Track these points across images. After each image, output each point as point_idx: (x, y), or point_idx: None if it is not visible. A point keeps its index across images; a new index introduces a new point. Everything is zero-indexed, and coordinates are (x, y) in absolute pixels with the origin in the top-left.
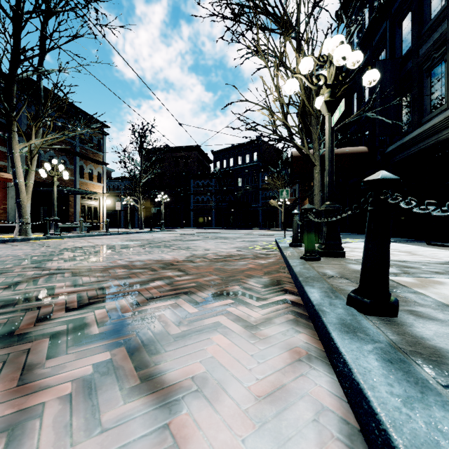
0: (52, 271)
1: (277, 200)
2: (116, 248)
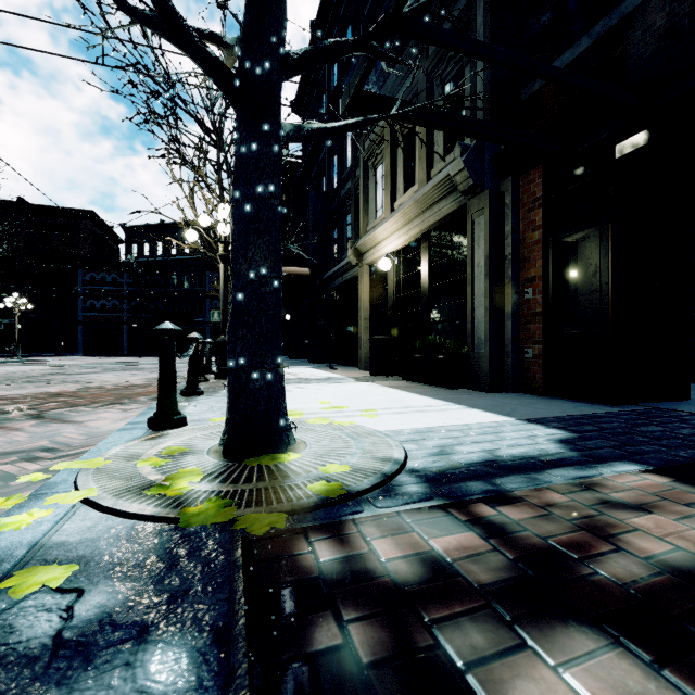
0: None
1: None
2: None
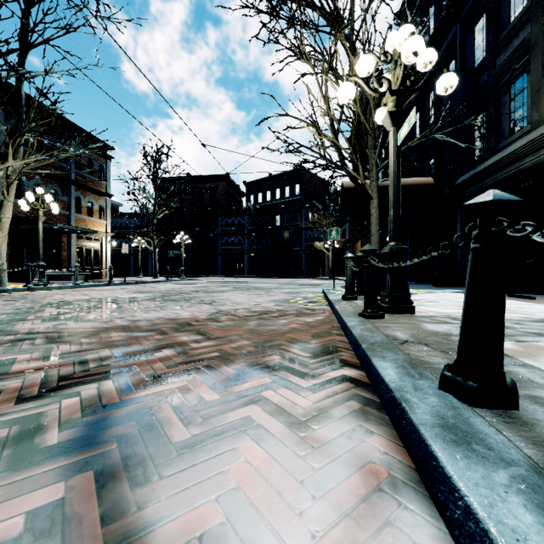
0: (20, 335)
1: (323, 242)
2: (118, 303)
